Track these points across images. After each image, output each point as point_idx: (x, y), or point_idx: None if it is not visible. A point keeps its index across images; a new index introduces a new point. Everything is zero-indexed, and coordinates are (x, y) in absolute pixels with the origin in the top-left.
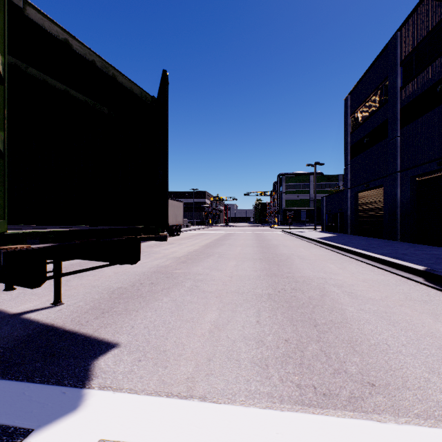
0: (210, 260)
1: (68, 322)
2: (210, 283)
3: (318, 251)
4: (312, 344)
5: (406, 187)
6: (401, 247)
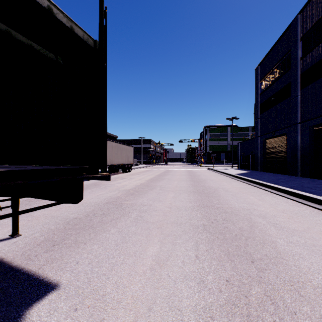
0: (153, 192)
1: (17, 257)
2: (153, 214)
3: (238, 185)
4: (254, 286)
5: (305, 135)
6: (304, 181)
